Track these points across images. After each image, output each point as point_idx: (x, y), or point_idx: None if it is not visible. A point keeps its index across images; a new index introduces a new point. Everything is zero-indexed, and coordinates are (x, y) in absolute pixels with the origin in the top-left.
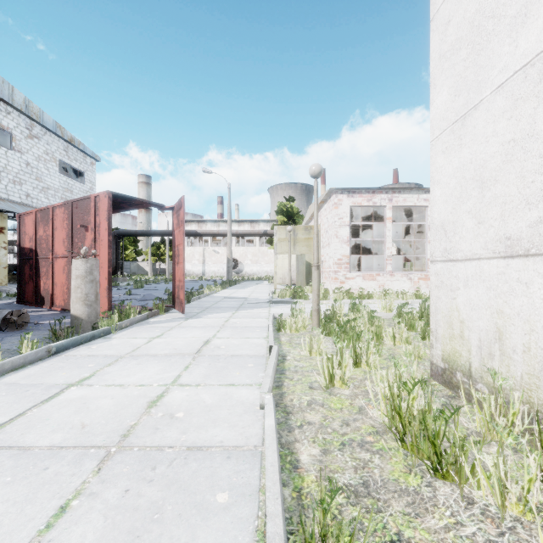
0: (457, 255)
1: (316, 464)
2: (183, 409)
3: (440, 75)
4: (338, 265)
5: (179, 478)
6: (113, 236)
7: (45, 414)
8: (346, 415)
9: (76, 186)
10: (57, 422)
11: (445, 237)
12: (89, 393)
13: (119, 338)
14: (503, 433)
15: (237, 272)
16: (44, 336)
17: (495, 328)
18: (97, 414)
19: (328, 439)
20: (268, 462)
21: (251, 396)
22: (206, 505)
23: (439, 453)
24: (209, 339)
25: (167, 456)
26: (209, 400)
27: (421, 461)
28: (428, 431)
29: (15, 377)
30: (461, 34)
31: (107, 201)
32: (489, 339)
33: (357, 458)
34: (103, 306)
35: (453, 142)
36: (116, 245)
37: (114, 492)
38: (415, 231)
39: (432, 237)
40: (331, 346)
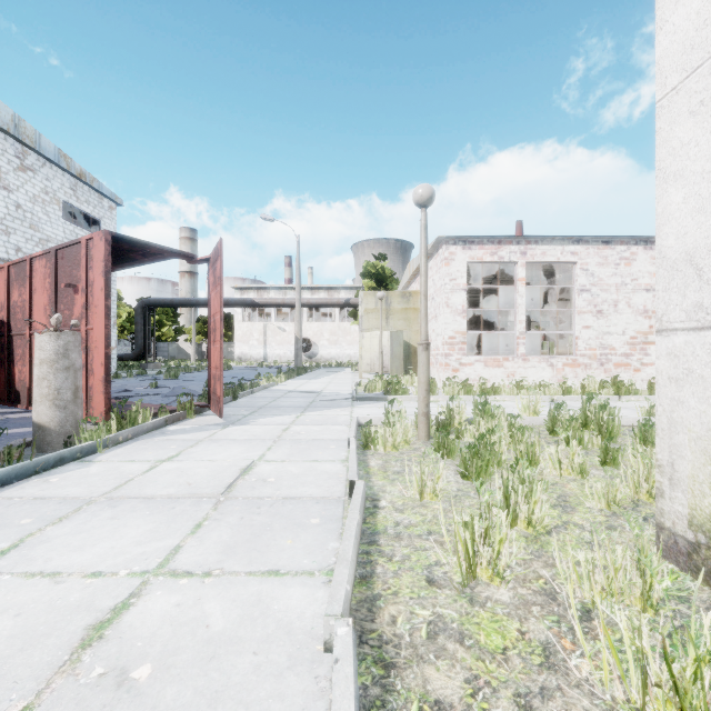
0: None
1: None
2: (155, 651)
3: None
4: (449, 346)
5: None
6: (140, 307)
7: None
8: (520, 674)
9: None
10: None
11: (697, 280)
12: None
13: (105, 461)
14: None
15: (310, 356)
16: None
17: None
18: None
19: None
20: None
21: (309, 608)
22: None
23: None
24: (251, 464)
25: None
26: (220, 619)
27: None
28: None
29: None
30: None
31: (103, 246)
32: None
33: None
34: (97, 407)
35: None
36: (145, 320)
37: None
38: (555, 298)
39: (660, 285)
40: (454, 478)
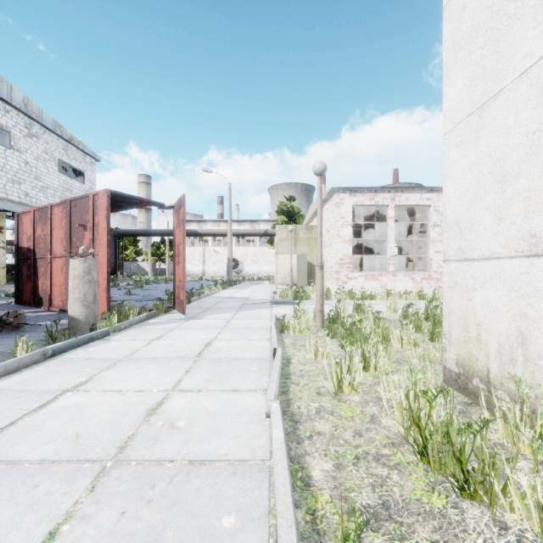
0: (474, 254)
1: (330, 481)
2: (184, 417)
3: (454, 65)
4: (339, 265)
5: (180, 497)
6: (113, 236)
7: (37, 423)
8: (358, 424)
9: (76, 185)
10: (49, 432)
11: (459, 235)
12: (85, 399)
13: (117, 339)
14: (541, 451)
15: (238, 272)
16: (41, 338)
17: (517, 332)
18: (93, 423)
19: (341, 451)
20: (279, 482)
21: (256, 403)
22: (211, 530)
23: (465, 471)
24: (210, 341)
25: (167, 471)
26: (212, 407)
27: (443, 477)
28: (453, 446)
29: (8, 381)
30: (477, 20)
31: (106, 200)
32: (510, 344)
33: (374, 474)
34: (101, 307)
35: (469, 135)
36: (116, 245)
37: (108, 515)
38: (417, 230)
39: (445, 236)
40: (336, 348)
